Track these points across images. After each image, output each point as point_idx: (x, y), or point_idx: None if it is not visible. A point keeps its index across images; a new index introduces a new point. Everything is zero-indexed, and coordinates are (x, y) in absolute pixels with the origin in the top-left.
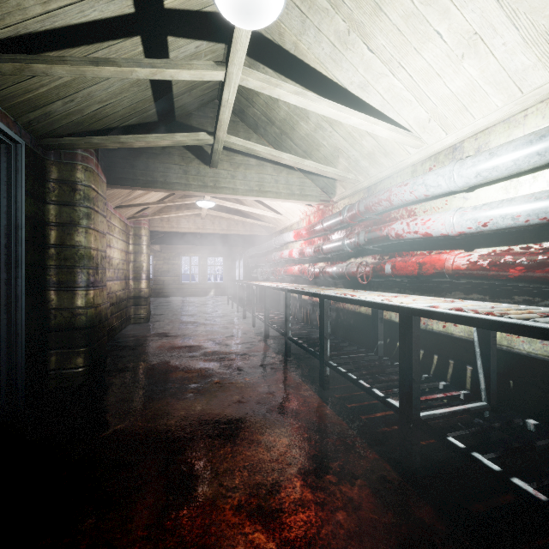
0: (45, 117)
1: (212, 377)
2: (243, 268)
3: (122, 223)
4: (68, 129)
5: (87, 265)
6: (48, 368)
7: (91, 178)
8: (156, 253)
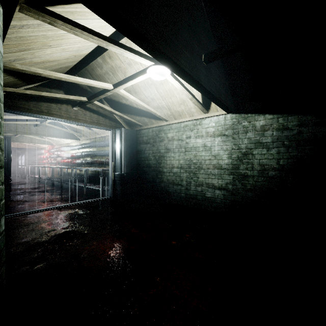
0: None
1: (17, 185)
2: (24, 160)
3: None
4: None
5: None
6: None
7: None
8: None
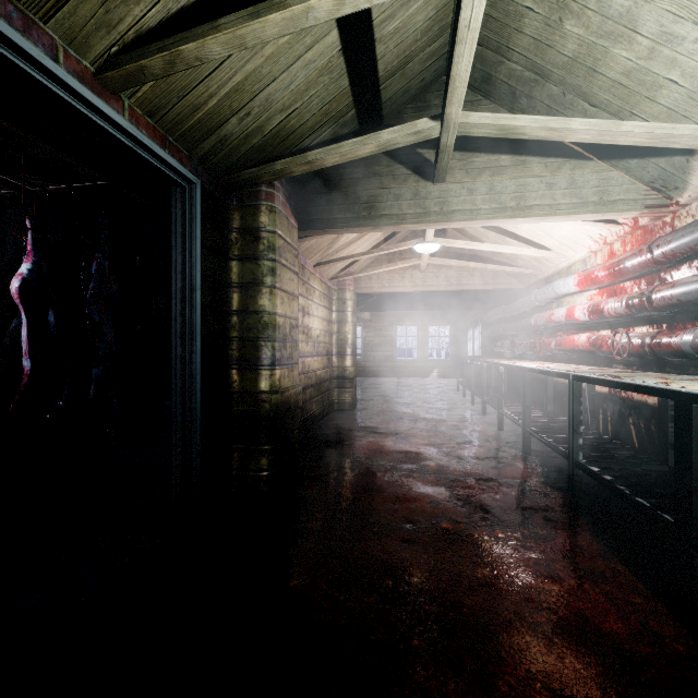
0: (221, 145)
1: (437, 515)
2: (478, 339)
3: (323, 285)
4: (249, 160)
5: (272, 336)
6: (230, 466)
7: (276, 222)
8: (366, 323)
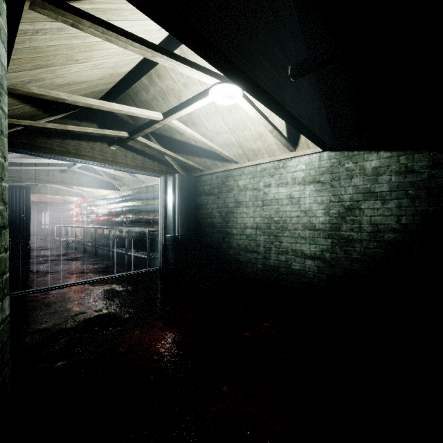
0: None
1: (39, 250)
2: (48, 217)
3: None
4: None
5: None
6: None
7: None
8: None
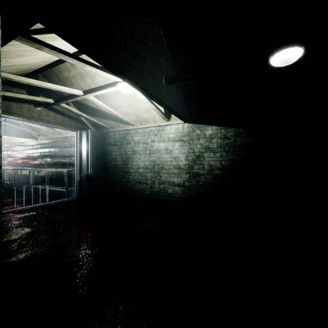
0: None
1: None
2: None
3: None
4: None
5: None
6: None
7: None
8: None
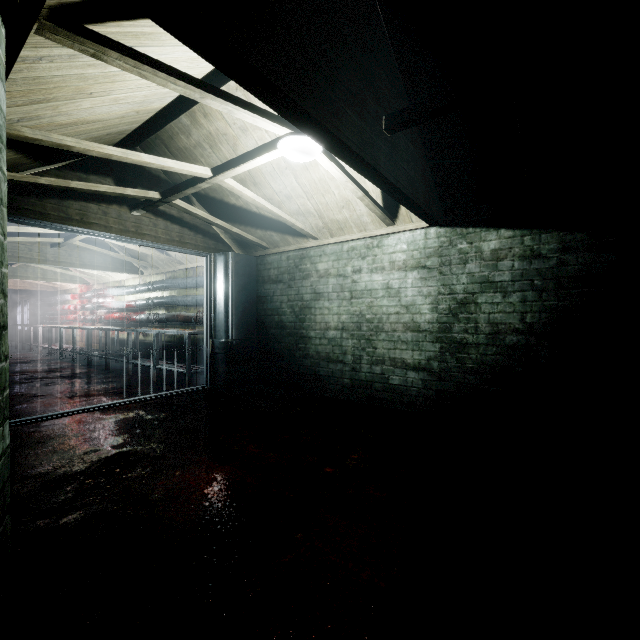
0: None
1: (16, 364)
2: (27, 313)
3: None
4: None
5: None
6: None
7: None
8: None
